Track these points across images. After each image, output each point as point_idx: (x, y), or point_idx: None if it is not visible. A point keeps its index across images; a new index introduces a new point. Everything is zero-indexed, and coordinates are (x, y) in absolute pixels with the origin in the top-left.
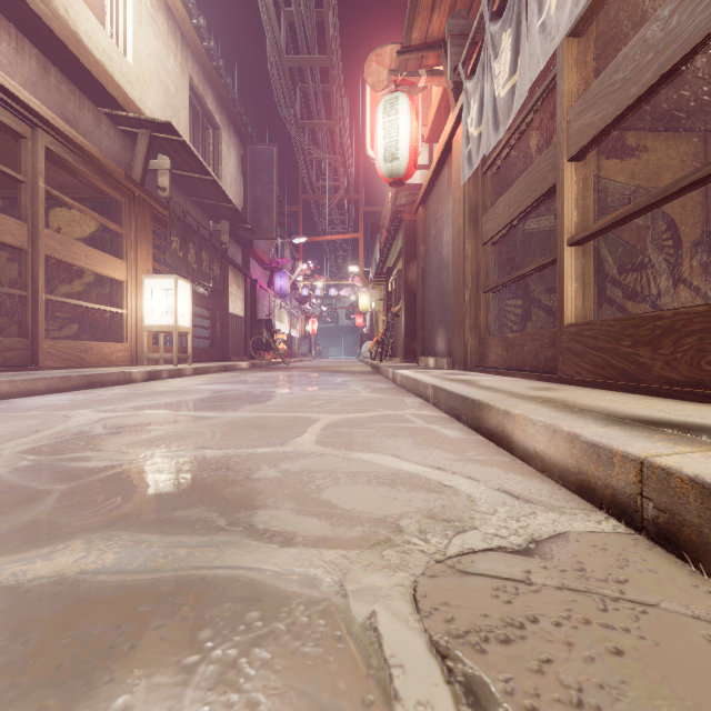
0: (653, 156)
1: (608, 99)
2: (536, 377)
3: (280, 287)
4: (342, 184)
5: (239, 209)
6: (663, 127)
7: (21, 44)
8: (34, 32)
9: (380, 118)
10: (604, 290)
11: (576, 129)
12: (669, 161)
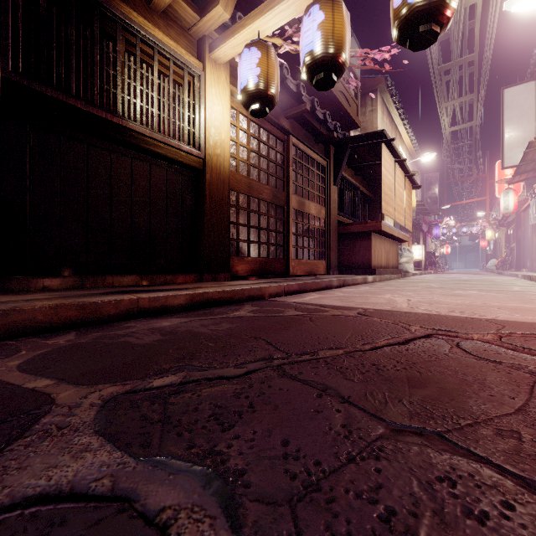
0: None
1: None
2: None
3: (436, 234)
4: (474, 173)
5: None
6: None
7: None
8: None
9: (501, 197)
10: None
11: None
12: None
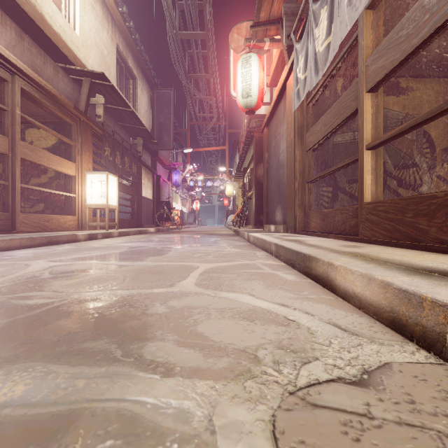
0: (417, 93)
1: (395, 48)
2: (343, 238)
3: (175, 180)
4: (215, 115)
5: (149, 130)
6: (424, 75)
7: (4, 20)
8: (14, 13)
9: (239, 69)
10: (385, 181)
11: (372, 71)
12: (427, 97)
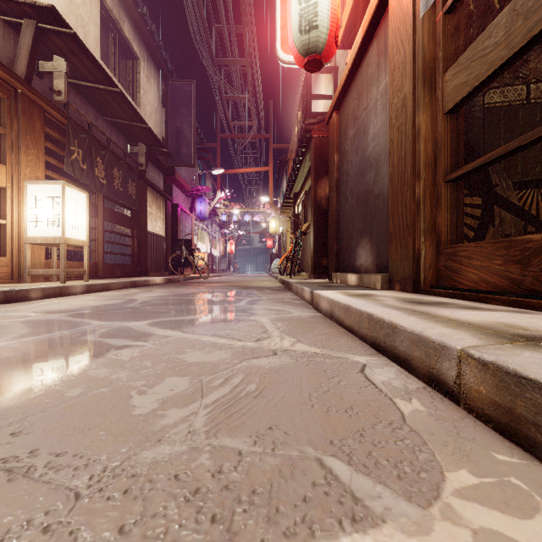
0: None
1: None
2: None
3: (200, 211)
4: (254, 123)
5: (160, 138)
6: None
7: None
8: None
9: None
10: None
11: None
12: None
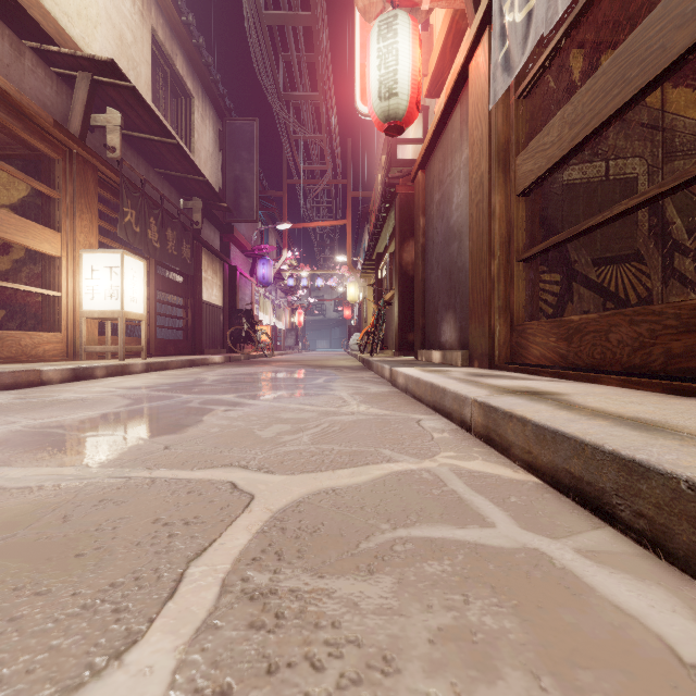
0: None
1: None
2: (660, 386)
3: (263, 275)
4: (329, 167)
5: (216, 189)
6: None
7: None
8: None
9: (373, 44)
10: (672, 261)
11: None
12: None
